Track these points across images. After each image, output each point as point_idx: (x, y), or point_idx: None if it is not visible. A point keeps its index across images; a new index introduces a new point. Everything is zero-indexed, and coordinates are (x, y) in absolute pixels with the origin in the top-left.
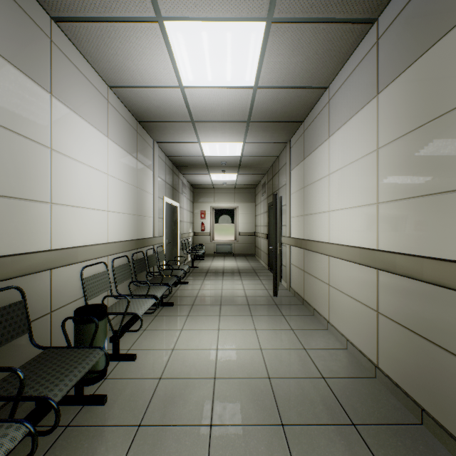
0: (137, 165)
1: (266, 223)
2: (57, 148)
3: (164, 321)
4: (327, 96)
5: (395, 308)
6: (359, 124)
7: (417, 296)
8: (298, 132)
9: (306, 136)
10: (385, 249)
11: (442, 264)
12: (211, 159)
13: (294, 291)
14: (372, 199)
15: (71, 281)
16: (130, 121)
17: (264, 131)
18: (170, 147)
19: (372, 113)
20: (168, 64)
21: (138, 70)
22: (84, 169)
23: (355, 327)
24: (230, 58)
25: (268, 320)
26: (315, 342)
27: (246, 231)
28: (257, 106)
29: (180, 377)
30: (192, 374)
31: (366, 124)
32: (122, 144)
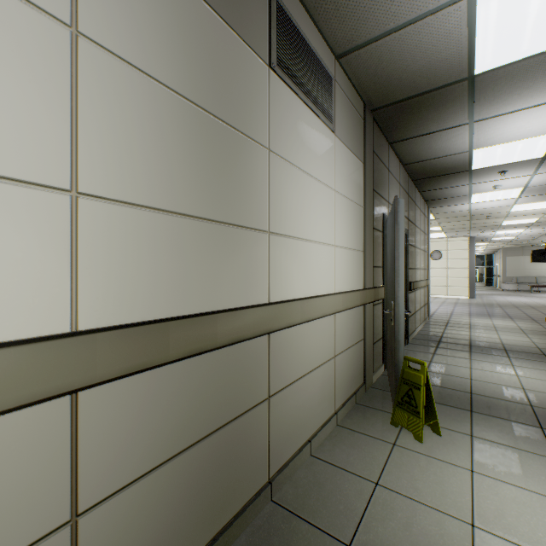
0: None
1: None
2: None
3: None
4: None
5: (144, 446)
6: None
7: (193, 381)
8: None
9: None
10: (114, 322)
11: (239, 314)
12: None
13: None
14: (44, 168)
15: None
16: None
17: None
18: None
19: None
20: None
21: None
22: None
23: None
24: None
25: None
26: None
27: None
28: None
29: None
30: None
31: None
32: None
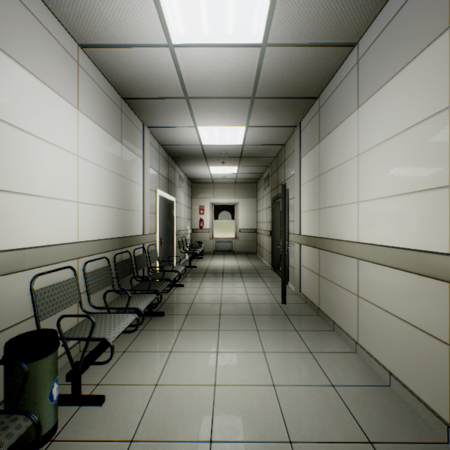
0: (121, 150)
1: (270, 219)
2: None
3: (150, 338)
4: (355, 56)
5: None
6: (412, 78)
7: None
8: (310, 111)
9: (322, 114)
10: None
11: None
12: (210, 148)
13: (306, 298)
14: (439, 180)
15: (15, 295)
16: (112, 96)
17: (271, 111)
18: (163, 133)
19: (439, 56)
20: (150, 6)
21: (112, 18)
22: (38, 145)
23: (405, 359)
24: None
25: (279, 337)
26: (345, 373)
27: (247, 227)
28: (264, 75)
29: (161, 440)
30: (178, 433)
31: (427, 74)
32: (100, 121)
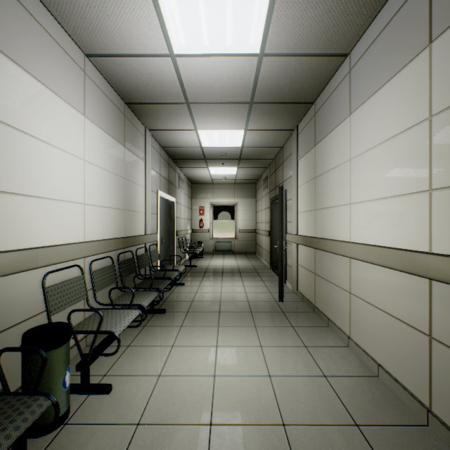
0: (124, 153)
1: (268, 219)
2: (4, 119)
3: (152, 334)
4: (347, 65)
5: None
6: (398, 89)
7: None
8: (307, 116)
9: (318, 118)
10: (445, 253)
11: None
12: (210, 150)
13: (302, 296)
14: (420, 185)
15: (28, 291)
16: (116, 102)
17: (269, 115)
18: (164, 135)
19: (420, 71)
20: (154, 21)
21: (118, 31)
22: (49, 151)
23: (392, 351)
24: (231, 11)
25: (276, 333)
26: (337, 365)
27: (246, 228)
28: (262, 82)
29: (165, 423)
30: (180, 417)
31: (410, 87)
32: (104, 126)
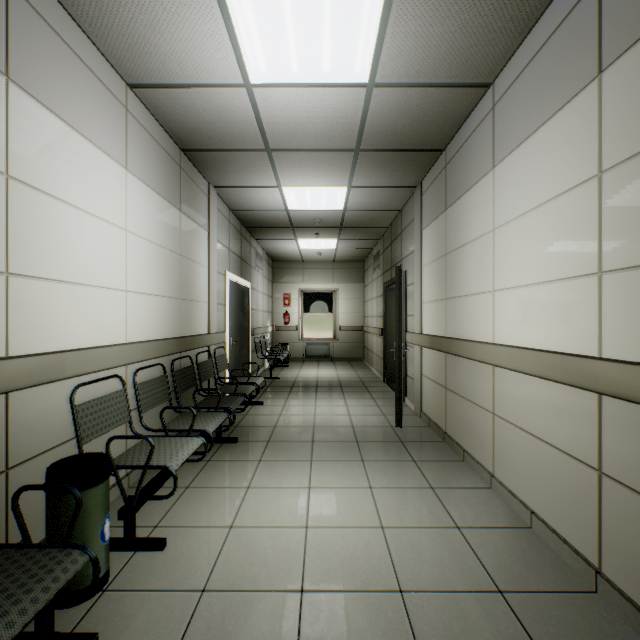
0: (180, 220)
1: (381, 312)
2: (21, 176)
3: (220, 471)
4: (490, 100)
5: None
6: (557, 135)
7: None
8: (434, 167)
9: (450, 172)
10: (619, 358)
11: None
12: (299, 215)
13: (428, 419)
14: (587, 265)
15: (52, 410)
16: (169, 149)
17: (381, 167)
18: (235, 195)
19: (587, 110)
20: (223, 39)
21: (174, 53)
22: (79, 219)
23: (549, 492)
24: (329, 26)
25: (391, 469)
26: (475, 513)
27: (350, 324)
28: (372, 121)
29: (239, 589)
30: (260, 581)
31: (573, 132)
32: (153, 183)
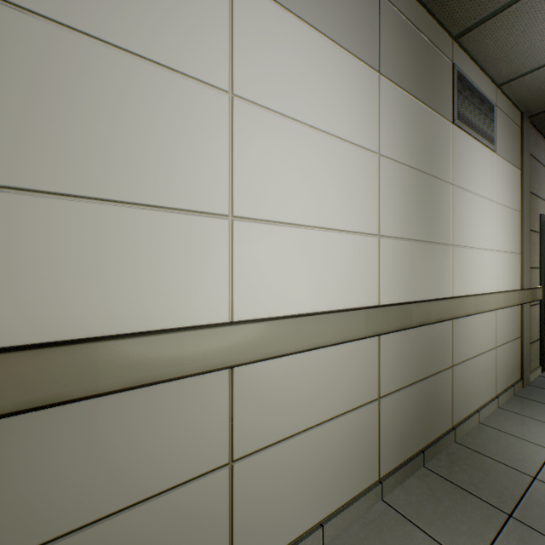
0: None
1: None
2: None
3: None
4: None
5: (399, 373)
6: (348, 76)
7: (416, 342)
8: None
9: None
10: (389, 302)
11: (440, 303)
12: None
13: None
14: (371, 226)
15: None
16: None
17: None
18: None
19: (371, 90)
20: None
21: None
22: None
23: (340, 469)
24: None
25: None
26: None
27: None
28: None
29: None
30: None
31: (362, 94)
32: None
